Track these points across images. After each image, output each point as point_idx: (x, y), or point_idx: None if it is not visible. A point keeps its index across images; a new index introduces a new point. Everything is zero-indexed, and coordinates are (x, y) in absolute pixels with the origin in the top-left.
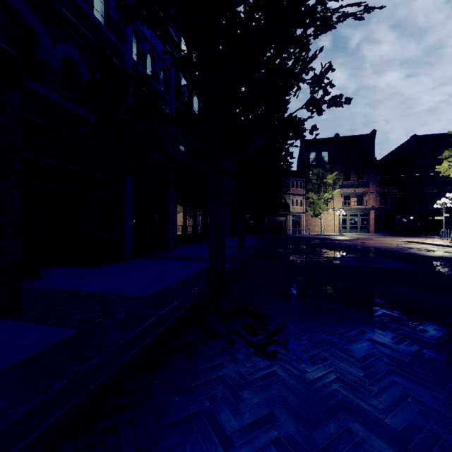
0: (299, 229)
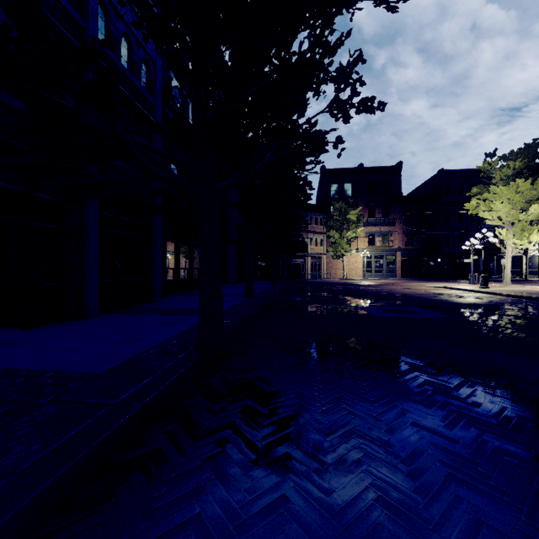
0: (319, 273)
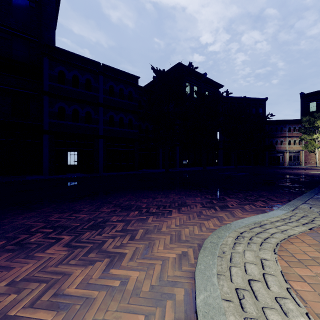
0: (298, 162)
